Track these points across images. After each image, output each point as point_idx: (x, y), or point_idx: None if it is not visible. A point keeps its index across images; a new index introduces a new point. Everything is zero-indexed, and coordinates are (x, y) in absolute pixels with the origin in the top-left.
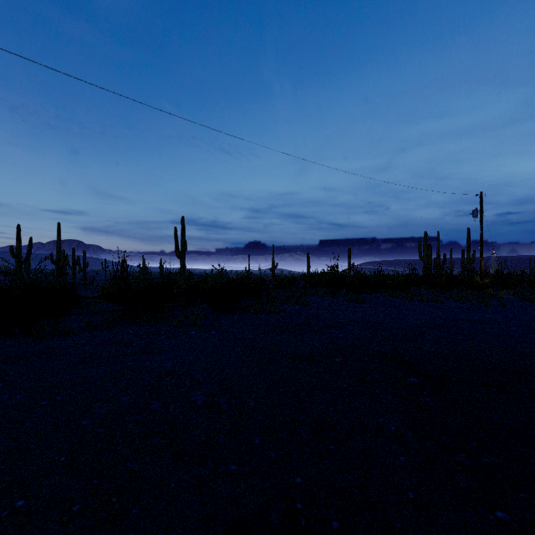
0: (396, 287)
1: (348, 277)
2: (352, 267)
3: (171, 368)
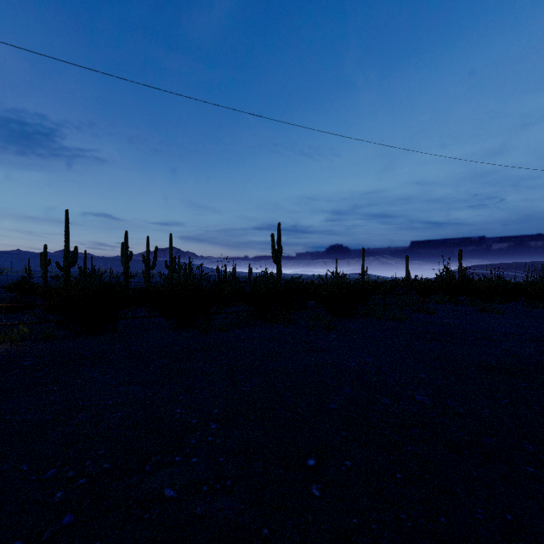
0: (539, 295)
1: (471, 283)
2: (464, 271)
3: (359, 367)
